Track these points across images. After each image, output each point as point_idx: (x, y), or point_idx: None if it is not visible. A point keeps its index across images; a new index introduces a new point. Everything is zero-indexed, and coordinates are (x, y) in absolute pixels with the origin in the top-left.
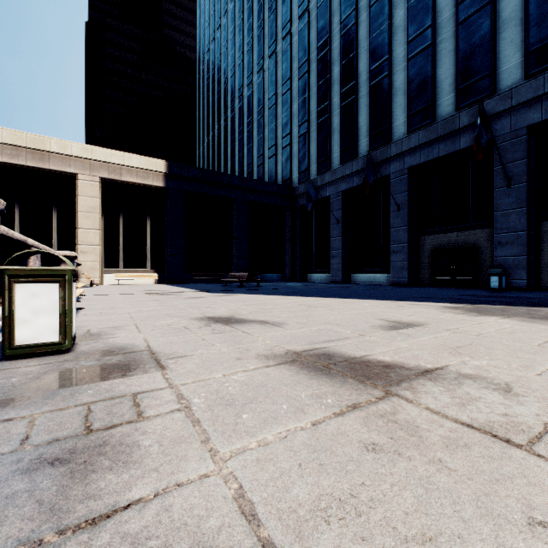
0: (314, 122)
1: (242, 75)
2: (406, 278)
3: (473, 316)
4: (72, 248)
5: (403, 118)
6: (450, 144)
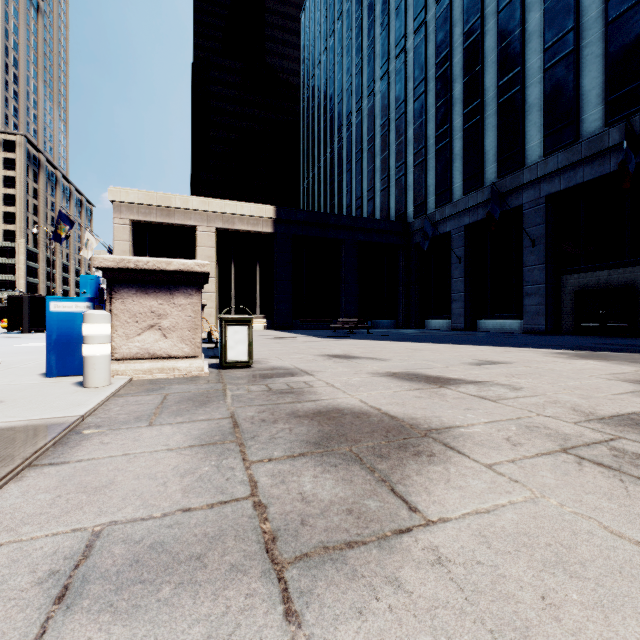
0: (432, 148)
1: (351, 101)
2: (542, 325)
3: (570, 359)
4: None
5: (539, 139)
6: (598, 166)
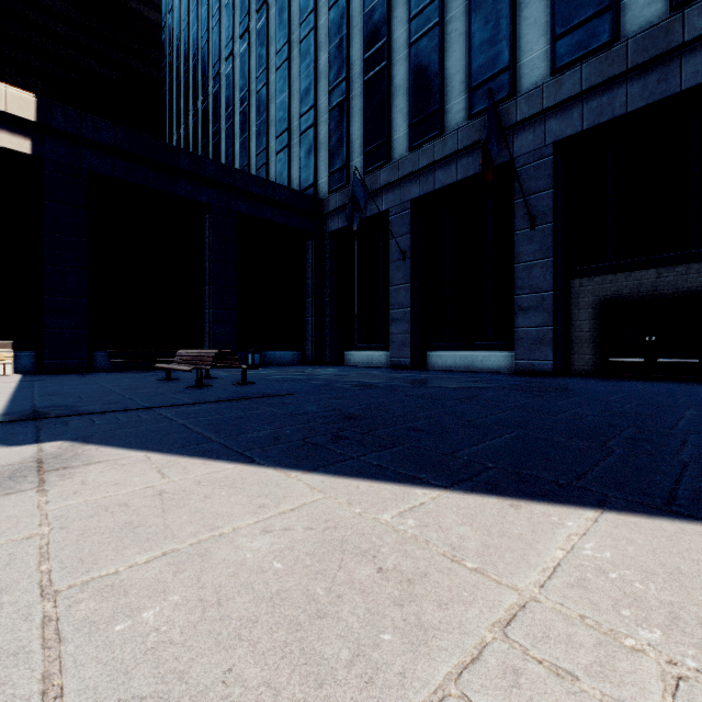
0: (358, 80)
1: (232, 21)
2: (549, 361)
3: None
4: None
5: (543, 46)
6: (656, 82)
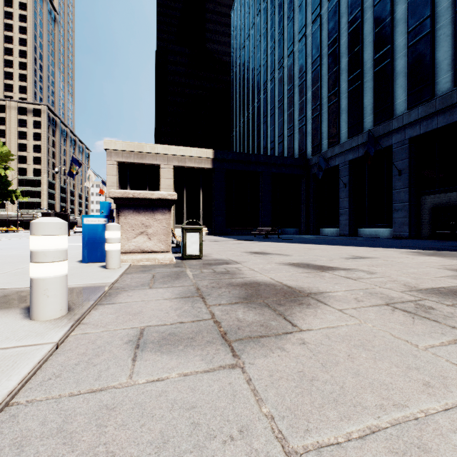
0: (325, 105)
1: (266, 73)
2: (406, 232)
3: (418, 256)
4: None
5: (404, 97)
6: (449, 116)
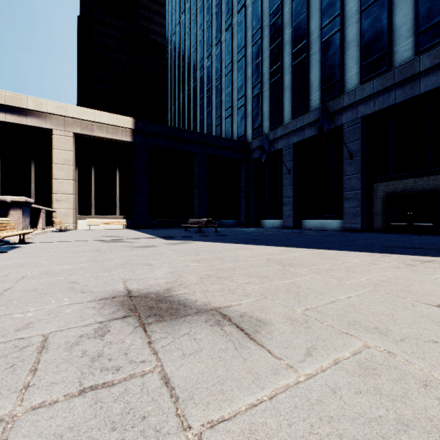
0: (267, 82)
1: (203, 49)
2: (359, 224)
3: None
4: (49, 197)
5: (356, 69)
6: (409, 89)
